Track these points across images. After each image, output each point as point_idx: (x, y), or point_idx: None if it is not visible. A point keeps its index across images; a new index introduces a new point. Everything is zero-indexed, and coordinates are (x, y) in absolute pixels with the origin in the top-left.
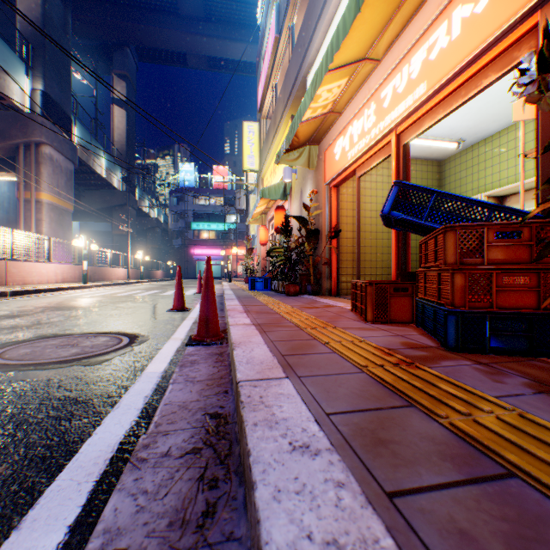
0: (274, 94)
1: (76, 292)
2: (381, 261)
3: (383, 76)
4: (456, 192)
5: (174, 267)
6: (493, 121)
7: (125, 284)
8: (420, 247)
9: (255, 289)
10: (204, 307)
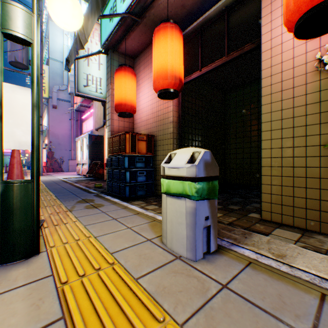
0: None
1: None
2: None
3: None
4: None
5: None
6: None
7: None
8: None
9: (30, 169)
10: None
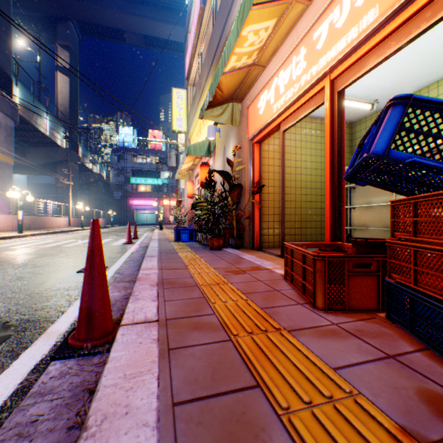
0: (200, 62)
1: (6, 242)
2: (299, 215)
3: (315, 17)
4: None
5: (115, 216)
6: (409, 82)
7: (64, 232)
8: (393, 209)
9: (181, 240)
10: (85, 293)
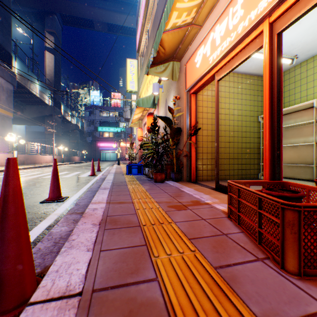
0: (147, 36)
1: (1, 174)
2: (228, 154)
3: None
4: (285, 100)
5: (87, 154)
6: None
7: (49, 166)
8: None
9: (131, 173)
10: None
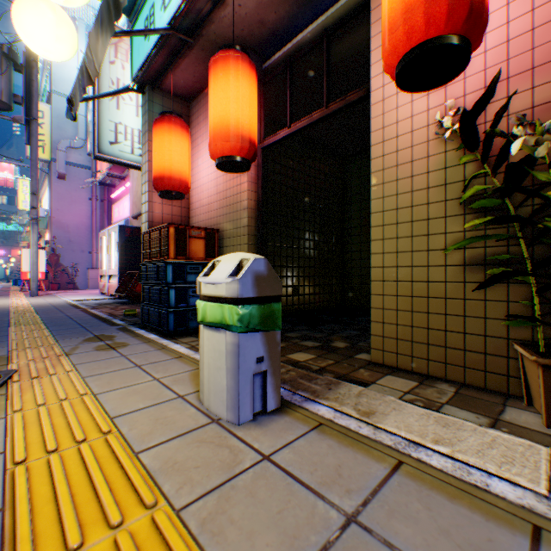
0: None
1: None
2: None
3: None
4: None
5: None
6: None
7: None
8: None
9: (18, 285)
10: None
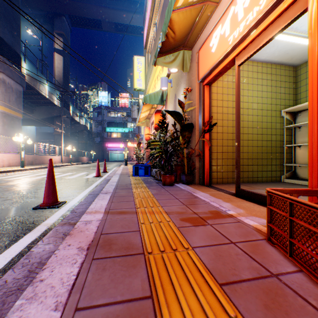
0: (154, 30)
1: (7, 175)
2: (246, 153)
3: None
4: None
5: (95, 155)
6: None
7: (56, 166)
8: None
9: (138, 175)
10: None
